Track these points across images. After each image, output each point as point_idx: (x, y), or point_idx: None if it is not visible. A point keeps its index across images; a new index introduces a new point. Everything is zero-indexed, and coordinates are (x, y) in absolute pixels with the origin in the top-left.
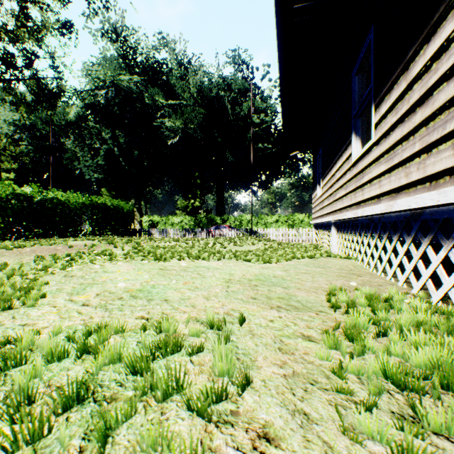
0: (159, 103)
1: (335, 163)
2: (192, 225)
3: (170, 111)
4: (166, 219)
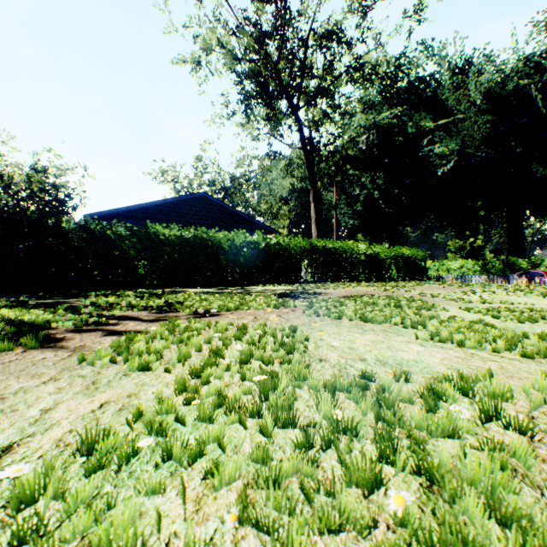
0: (423, 129)
1: None
2: (477, 271)
3: (441, 133)
4: (438, 264)
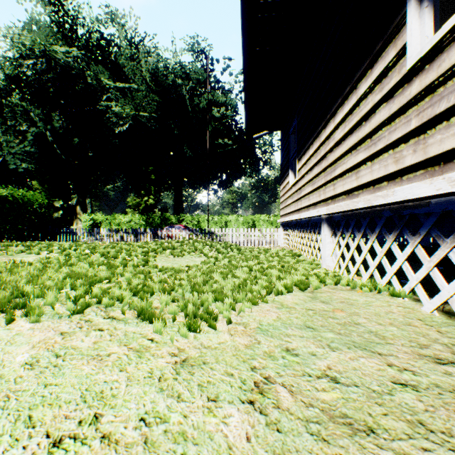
0: (105, 85)
1: (332, 116)
2: (143, 225)
3: (118, 94)
4: (111, 218)
